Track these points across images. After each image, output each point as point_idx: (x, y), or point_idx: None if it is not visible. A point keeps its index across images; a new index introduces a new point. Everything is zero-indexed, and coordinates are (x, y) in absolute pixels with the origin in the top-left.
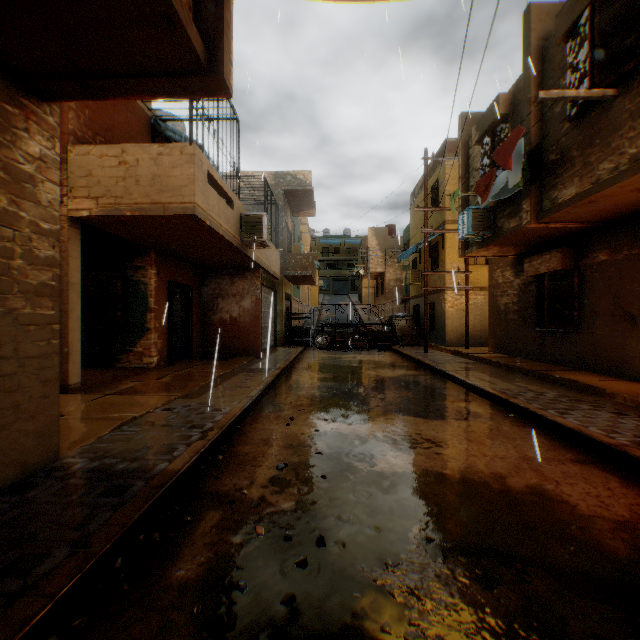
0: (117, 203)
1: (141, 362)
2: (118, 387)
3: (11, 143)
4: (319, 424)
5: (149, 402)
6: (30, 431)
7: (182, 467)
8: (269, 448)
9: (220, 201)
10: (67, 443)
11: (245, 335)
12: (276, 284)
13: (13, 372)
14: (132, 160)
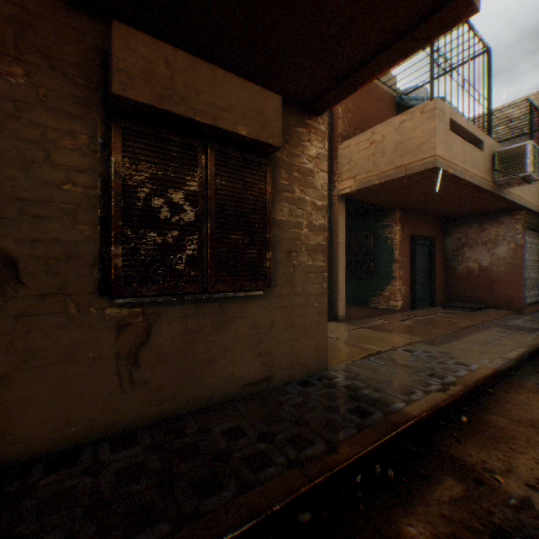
0: (368, 176)
1: (387, 304)
2: (369, 323)
3: (300, 153)
4: None
5: (392, 340)
6: (310, 345)
7: (418, 414)
8: (536, 433)
9: (464, 146)
10: (332, 359)
11: (498, 286)
12: None
13: (301, 304)
14: (379, 138)
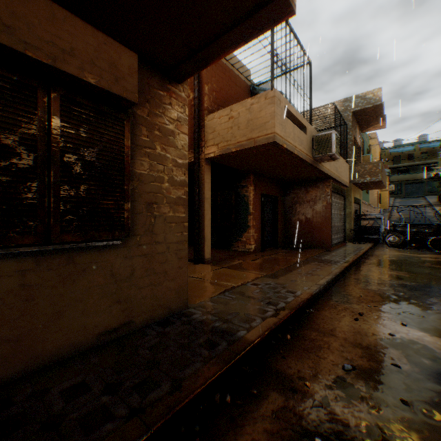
0: (227, 145)
1: (244, 247)
2: (229, 263)
3: (161, 114)
4: (393, 327)
5: (244, 277)
6: (171, 288)
7: (255, 339)
8: (335, 340)
9: (295, 128)
10: (194, 297)
11: (317, 232)
12: (345, 191)
13: (162, 251)
14: (235, 114)
